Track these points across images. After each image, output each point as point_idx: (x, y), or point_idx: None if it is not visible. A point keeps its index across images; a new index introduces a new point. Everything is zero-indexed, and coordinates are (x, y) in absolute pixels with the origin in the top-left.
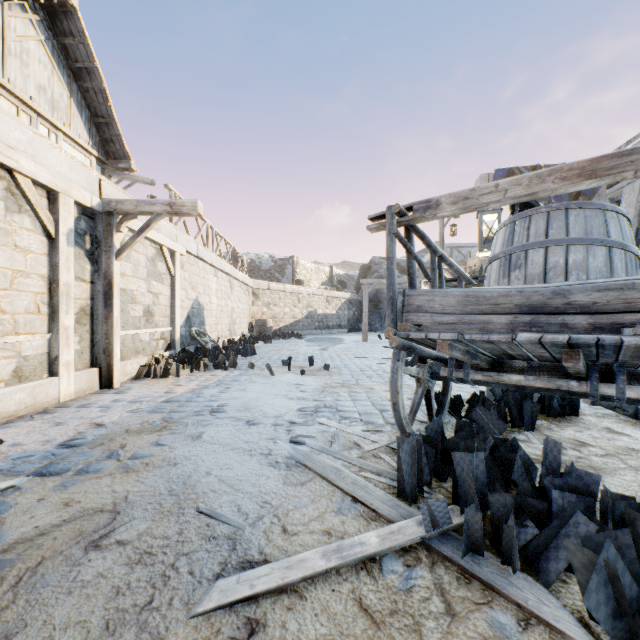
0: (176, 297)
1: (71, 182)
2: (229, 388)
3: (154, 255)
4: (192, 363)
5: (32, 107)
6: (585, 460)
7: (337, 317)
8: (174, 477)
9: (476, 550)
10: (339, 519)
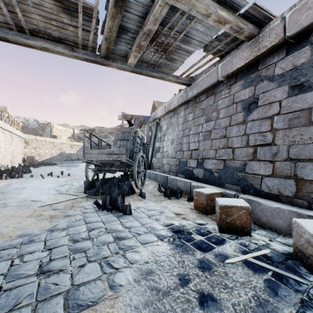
0: None
1: None
2: (24, 183)
3: None
4: None
5: None
6: None
7: (77, 155)
8: (19, 199)
9: (95, 195)
10: (69, 197)
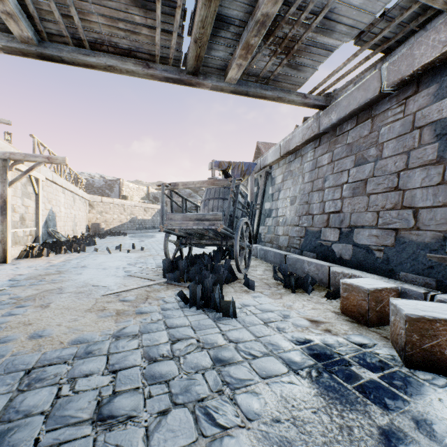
0: (40, 208)
1: None
2: (86, 259)
3: (26, 182)
4: (57, 249)
5: None
6: None
7: (152, 221)
8: (78, 282)
9: (179, 281)
10: (143, 283)
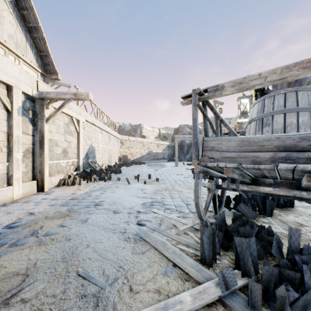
0: (80, 143)
1: (20, 81)
2: (106, 191)
3: (68, 122)
4: (87, 178)
5: (5, 45)
6: (305, 235)
7: (162, 154)
8: (67, 248)
9: (256, 307)
10: (165, 280)
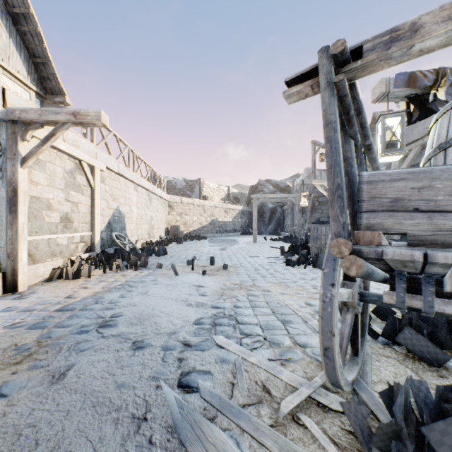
0: (96, 206)
1: None
2: (132, 291)
3: (73, 168)
4: (104, 264)
5: None
6: None
7: (233, 224)
8: None
9: None
10: None
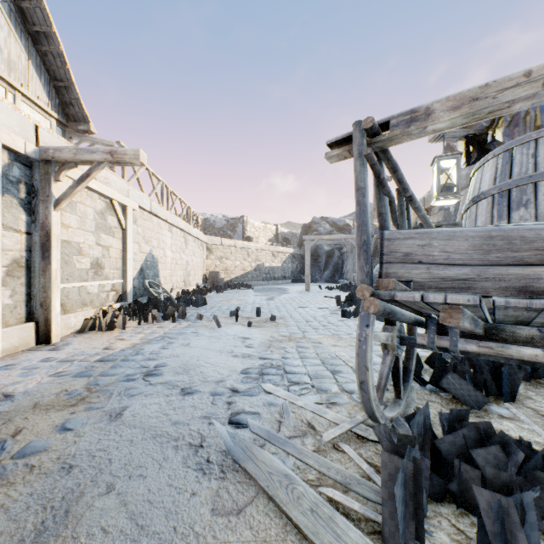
0: (128, 250)
1: None
2: (172, 343)
3: (104, 209)
4: (140, 315)
5: None
6: None
7: (282, 269)
8: (57, 497)
9: None
10: None
